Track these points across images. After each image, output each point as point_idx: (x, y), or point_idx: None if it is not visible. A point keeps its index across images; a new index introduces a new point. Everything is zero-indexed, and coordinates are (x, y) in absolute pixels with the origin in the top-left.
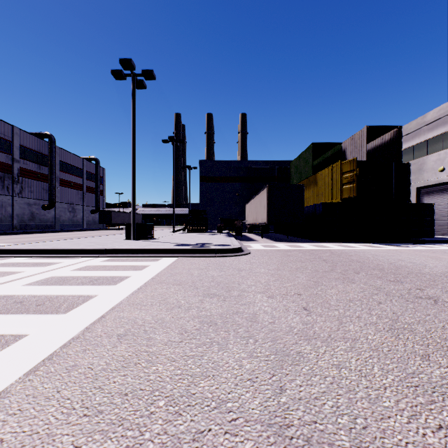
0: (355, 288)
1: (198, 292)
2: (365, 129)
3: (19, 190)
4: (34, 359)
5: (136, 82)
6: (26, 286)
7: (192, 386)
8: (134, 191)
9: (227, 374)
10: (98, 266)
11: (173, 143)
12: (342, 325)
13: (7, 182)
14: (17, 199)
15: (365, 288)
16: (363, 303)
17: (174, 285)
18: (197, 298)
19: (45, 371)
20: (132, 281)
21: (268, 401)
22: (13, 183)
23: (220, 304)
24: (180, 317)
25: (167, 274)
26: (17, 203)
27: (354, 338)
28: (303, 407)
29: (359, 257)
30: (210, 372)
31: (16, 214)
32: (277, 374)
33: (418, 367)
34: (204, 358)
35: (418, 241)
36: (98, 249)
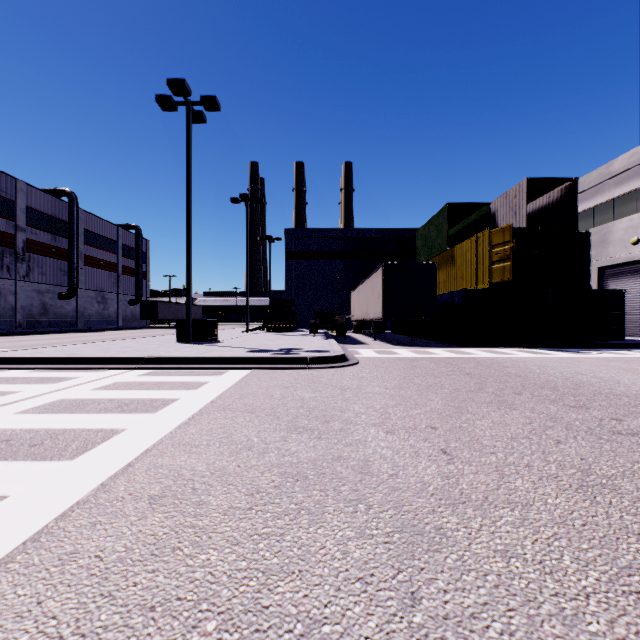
0: (518, 417)
1: (280, 424)
2: (525, 183)
3: (26, 271)
4: (10, 540)
5: (192, 113)
6: (21, 415)
7: (264, 592)
8: (188, 272)
9: (322, 569)
10: (132, 383)
11: (246, 204)
12: (504, 479)
13: (8, 260)
14: (23, 285)
15: (532, 417)
16: (533, 442)
17: (244, 412)
18: (278, 434)
19: (23, 563)
20: (181, 406)
21: (392, 622)
22: (17, 261)
23: (312, 444)
24: (251, 466)
25: (234, 396)
26: (23, 290)
27: (525, 502)
28: (452, 633)
29: (519, 370)
30: (295, 564)
31: (21, 306)
32: (405, 569)
33: (636, 555)
34: (285, 538)
35: (603, 346)
36: (134, 357)
